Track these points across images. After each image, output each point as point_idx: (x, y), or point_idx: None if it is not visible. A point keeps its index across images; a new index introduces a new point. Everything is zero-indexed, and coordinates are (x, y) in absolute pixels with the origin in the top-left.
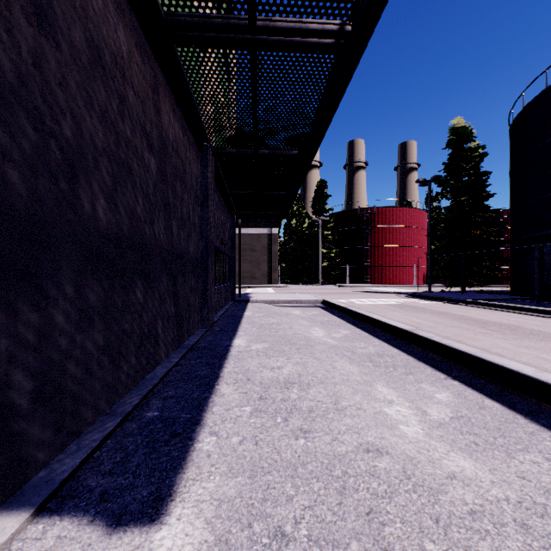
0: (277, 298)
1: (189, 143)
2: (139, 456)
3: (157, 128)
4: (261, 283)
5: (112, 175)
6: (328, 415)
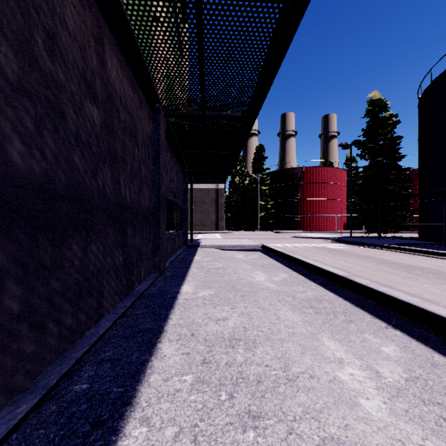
0: (223, 243)
1: (141, 102)
2: None
3: (102, 79)
4: (210, 230)
5: (35, 116)
6: (279, 388)
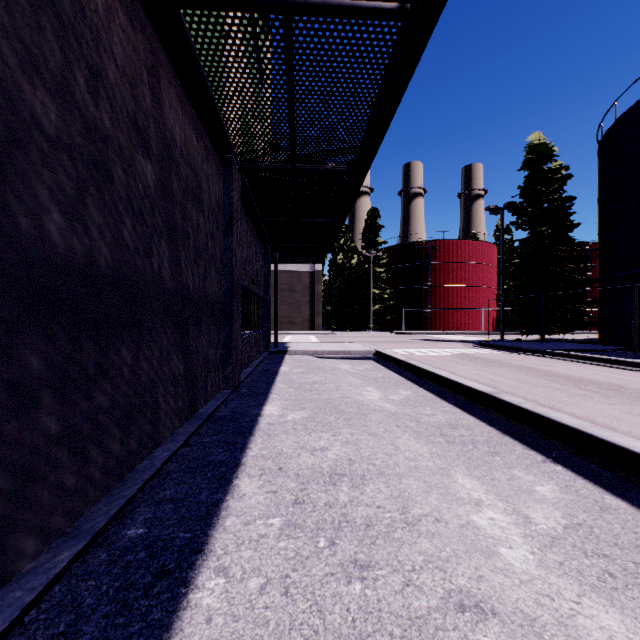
0: (321, 348)
1: (207, 152)
2: (97, 621)
3: (157, 125)
4: (302, 330)
5: (76, 179)
6: (394, 533)
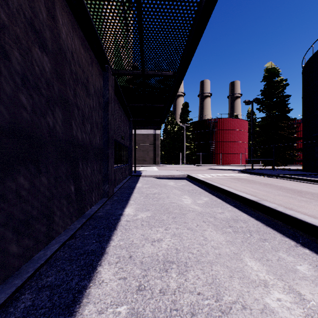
0: (159, 173)
1: (92, 60)
2: None
3: (52, 32)
4: (149, 164)
5: None
6: None
